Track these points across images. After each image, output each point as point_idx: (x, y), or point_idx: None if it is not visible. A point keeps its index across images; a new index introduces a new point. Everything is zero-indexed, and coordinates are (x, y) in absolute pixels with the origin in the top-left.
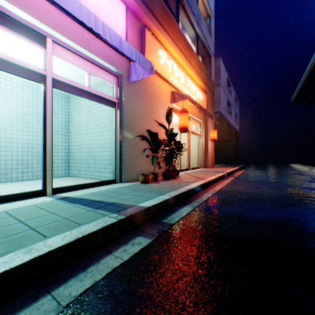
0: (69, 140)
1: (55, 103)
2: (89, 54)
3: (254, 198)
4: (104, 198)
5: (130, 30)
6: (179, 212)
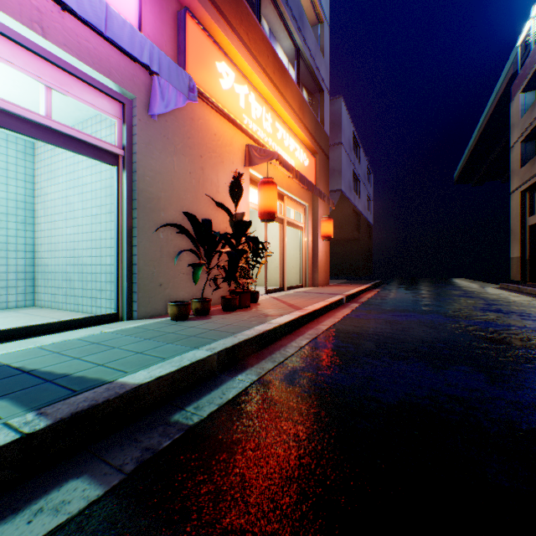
0: (34, 232)
1: (1, 155)
2: (46, 44)
3: (387, 346)
4: (52, 362)
5: (153, 11)
6: (224, 390)
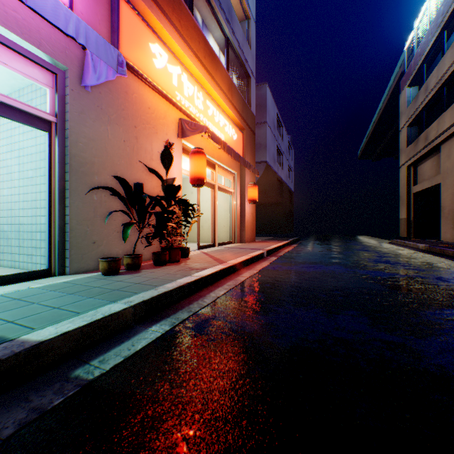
0: None
1: None
2: None
3: (293, 294)
4: None
5: None
6: (134, 341)
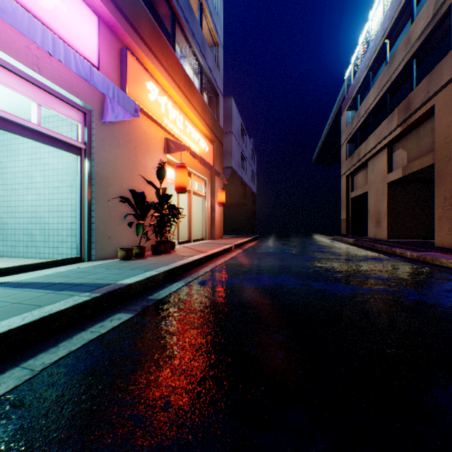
0: None
1: None
2: (40, 78)
3: (254, 269)
4: (67, 280)
5: (105, 50)
6: (169, 288)
